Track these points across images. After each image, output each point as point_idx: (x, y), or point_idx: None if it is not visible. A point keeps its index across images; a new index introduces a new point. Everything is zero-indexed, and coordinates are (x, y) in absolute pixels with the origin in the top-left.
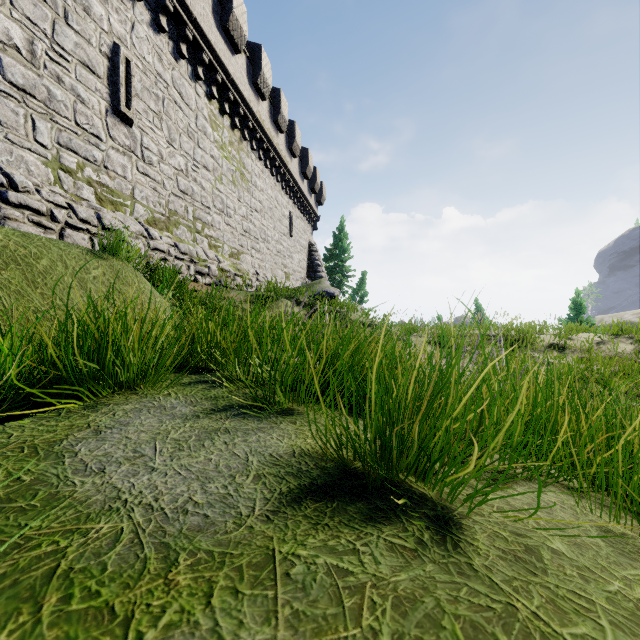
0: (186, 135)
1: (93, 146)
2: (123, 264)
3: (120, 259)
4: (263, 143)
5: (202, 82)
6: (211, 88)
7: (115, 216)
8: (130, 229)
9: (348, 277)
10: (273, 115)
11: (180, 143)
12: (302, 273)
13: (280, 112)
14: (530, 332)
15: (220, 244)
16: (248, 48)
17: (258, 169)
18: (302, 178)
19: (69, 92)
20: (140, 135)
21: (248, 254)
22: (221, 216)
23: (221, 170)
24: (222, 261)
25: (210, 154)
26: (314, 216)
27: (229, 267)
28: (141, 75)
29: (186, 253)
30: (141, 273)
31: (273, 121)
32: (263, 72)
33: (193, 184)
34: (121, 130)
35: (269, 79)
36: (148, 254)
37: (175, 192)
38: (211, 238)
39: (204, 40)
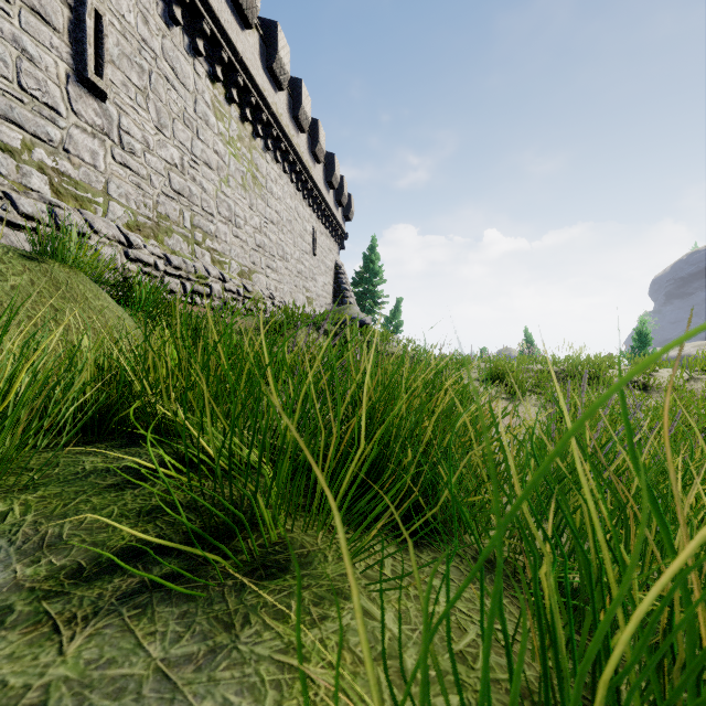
0: (181, 122)
1: (47, 120)
2: (71, 272)
3: (67, 265)
4: (280, 142)
5: (203, 59)
6: (214, 68)
7: (78, 215)
8: (100, 233)
9: (380, 304)
10: (292, 110)
11: (173, 131)
12: (327, 298)
13: (301, 106)
14: (603, 367)
15: (226, 260)
16: (262, 26)
17: (274, 173)
18: (327, 188)
19: (9, 43)
20: (117, 114)
21: (262, 274)
22: (228, 226)
23: (228, 170)
24: (228, 280)
25: (213, 149)
26: (341, 233)
27: (237, 288)
28: (118, 37)
29: (180, 268)
30: (115, 291)
31: (292, 117)
32: (280, 55)
33: (191, 184)
34: (89, 104)
35: (287, 65)
36: (126, 266)
37: (166, 191)
38: (215, 252)
39: (204, 5)
